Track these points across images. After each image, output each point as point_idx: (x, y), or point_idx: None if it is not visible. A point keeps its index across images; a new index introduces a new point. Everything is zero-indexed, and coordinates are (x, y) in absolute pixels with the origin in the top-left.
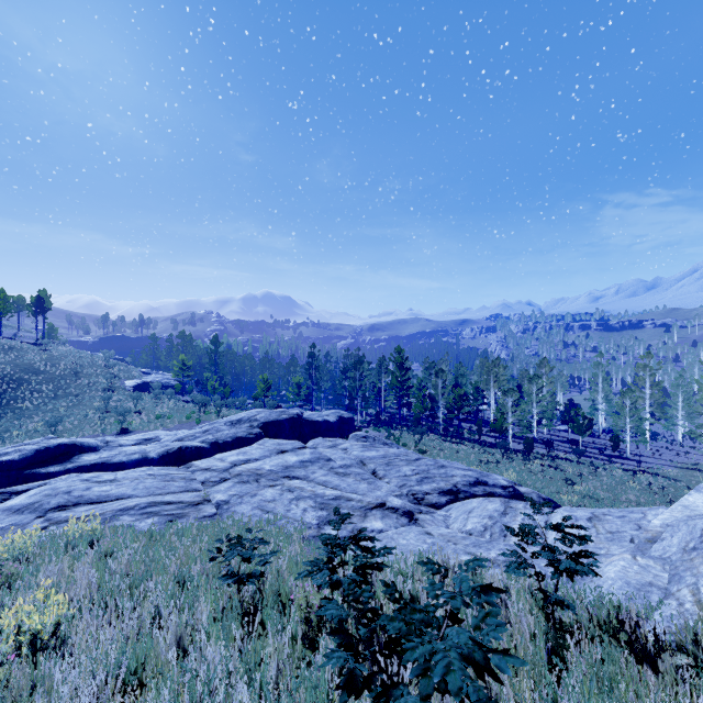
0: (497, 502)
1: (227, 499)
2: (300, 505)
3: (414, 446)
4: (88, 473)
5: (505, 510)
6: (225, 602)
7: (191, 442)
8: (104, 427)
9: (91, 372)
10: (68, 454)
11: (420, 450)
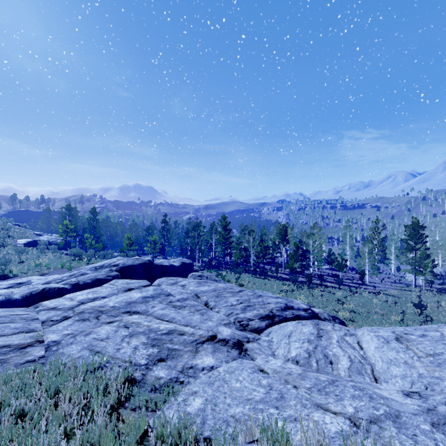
0: (309, 325)
1: (59, 339)
2: (131, 343)
3: (235, 281)
4: None
5: (319, 332)
6: None
7: (56, 284)
8: None
9: None
10: None
11: (239, 284)
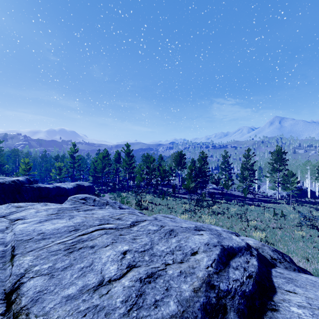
0: None
1: None
2: None
3: (135, 203)
4: None
5: None
6: None
7: None
8: None
9: None
10: None
11: (139, 206)
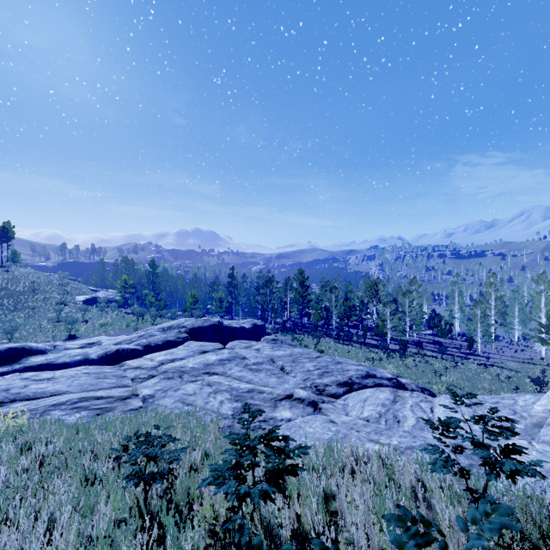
0: (387, 392)
1: (153, 393)
2: (217, 398)
3: (314, 347)
4: (29, 373)
5: (395, 398)
6: (133, 501)
7: (128, 345)
8: (55, 334)
9: (47, 289)
10: (17, 356)
11: (318, 350)
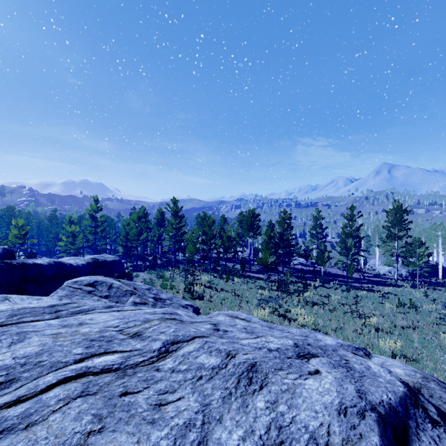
0: None
1: None
2: None
3: (184, 288)
4: None
5: None
6: None
7: None
8: None
9: None
10: None
11: (190, 293)
